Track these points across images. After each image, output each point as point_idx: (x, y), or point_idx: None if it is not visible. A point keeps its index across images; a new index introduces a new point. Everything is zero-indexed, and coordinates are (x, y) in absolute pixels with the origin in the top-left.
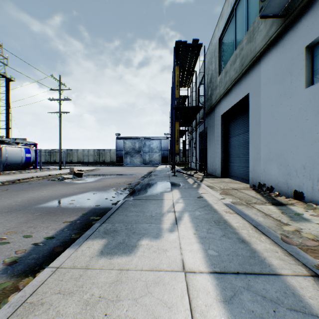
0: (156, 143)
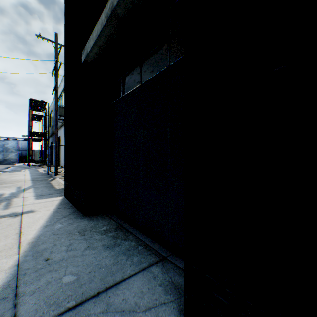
0: (13, 144)
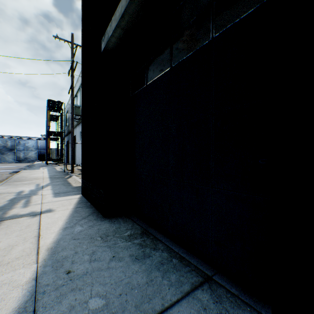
0: (33, 143)
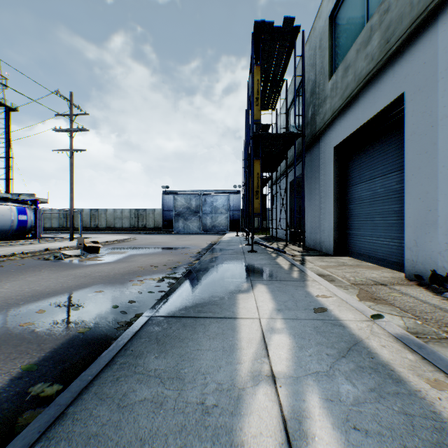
0: (222, 200)
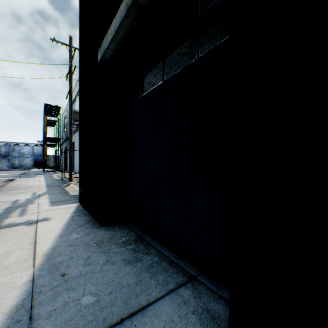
0: (29, 149)
